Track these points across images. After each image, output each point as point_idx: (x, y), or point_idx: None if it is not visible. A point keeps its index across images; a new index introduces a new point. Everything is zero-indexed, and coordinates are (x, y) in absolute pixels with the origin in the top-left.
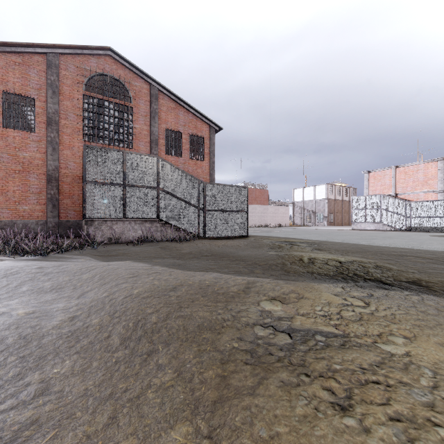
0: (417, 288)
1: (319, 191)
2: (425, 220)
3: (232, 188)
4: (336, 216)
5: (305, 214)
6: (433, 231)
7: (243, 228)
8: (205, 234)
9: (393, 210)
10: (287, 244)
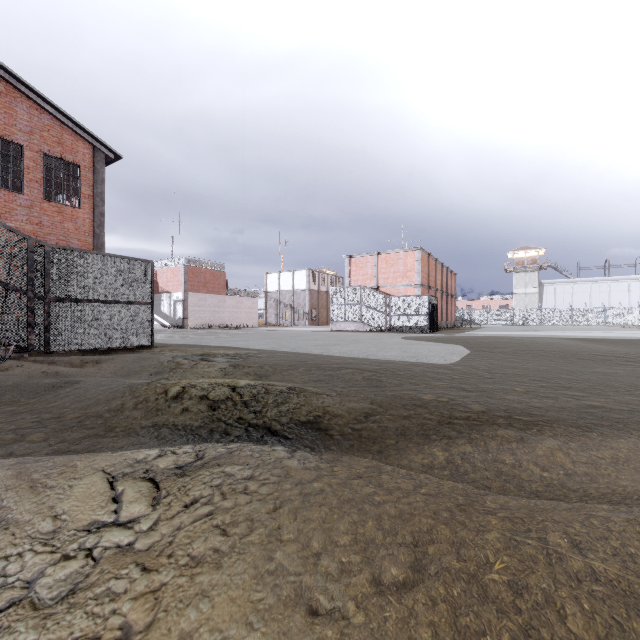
0: (311, 435)
1: (299, 278)
2: (404, 318)
3: (117, 260)
4: (320, 313)
5: (282, 309)
6: (411, 331)
7: (142, 333)
8: (49, 347)
9: (373, 306)
10: (195, 360)
